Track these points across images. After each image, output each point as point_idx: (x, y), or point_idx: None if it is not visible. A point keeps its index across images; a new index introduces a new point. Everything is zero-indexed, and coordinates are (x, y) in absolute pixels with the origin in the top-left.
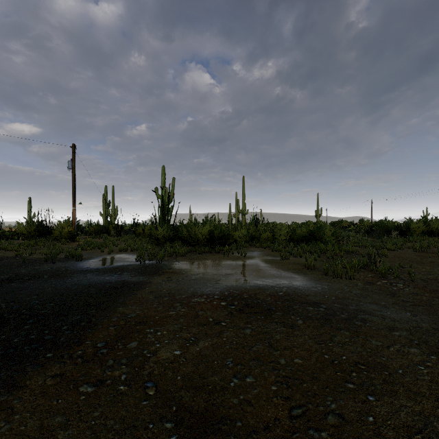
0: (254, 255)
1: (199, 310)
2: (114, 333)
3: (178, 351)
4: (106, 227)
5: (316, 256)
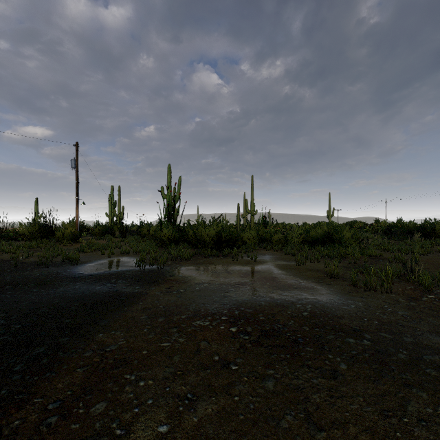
0: (266, 259)
1: (202, 340)
2: (81, 380)
3: (164, 425)
4: (111, 228)
5: (337, 261)
